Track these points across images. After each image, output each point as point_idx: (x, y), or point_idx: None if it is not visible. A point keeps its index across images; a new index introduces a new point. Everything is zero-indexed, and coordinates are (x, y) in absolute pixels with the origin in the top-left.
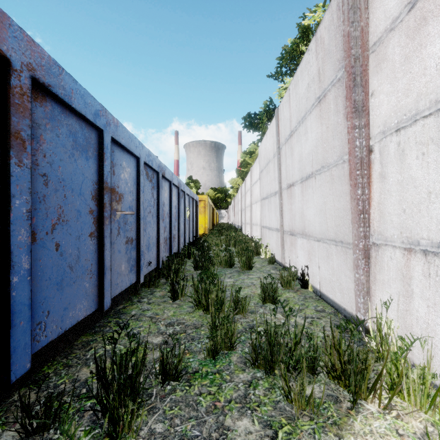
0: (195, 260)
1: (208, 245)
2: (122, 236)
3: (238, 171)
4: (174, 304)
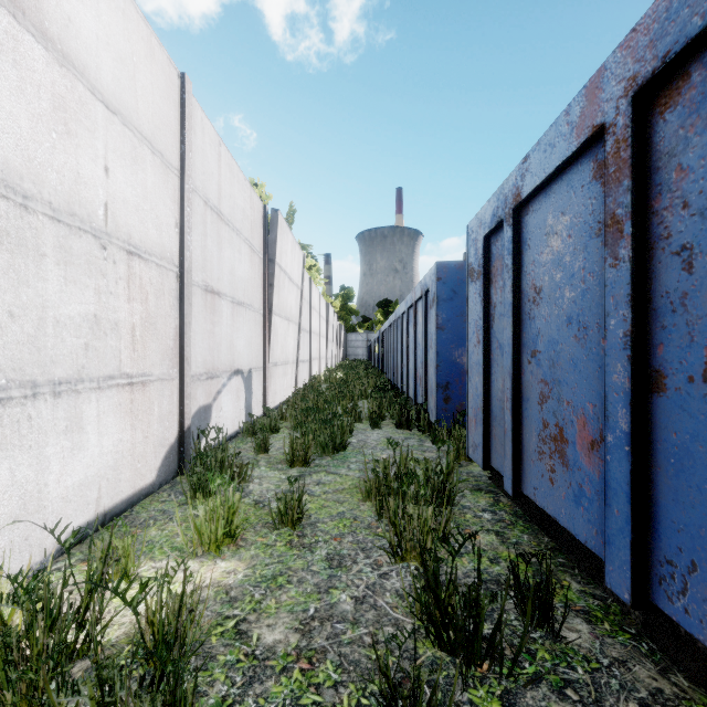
0: None
1: None
2: None
3: None
4: None
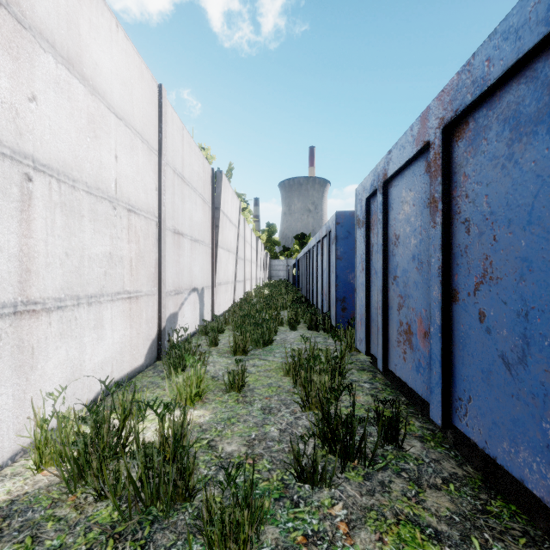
0: None
1: None
2: None
3: None
4: None
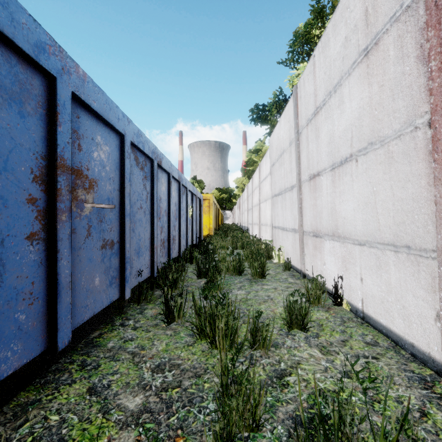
0: (198, 266)
1: (213, 248)
2: (96, 239)
3: (243, 170)
4: (169, 329)
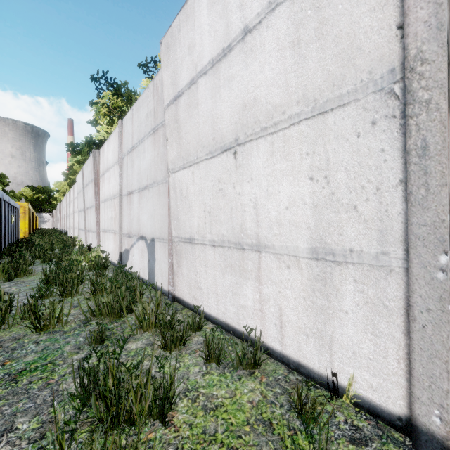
0: (26, 248)
1: (34, 242)
2: None
3: (65, 174)
4: None
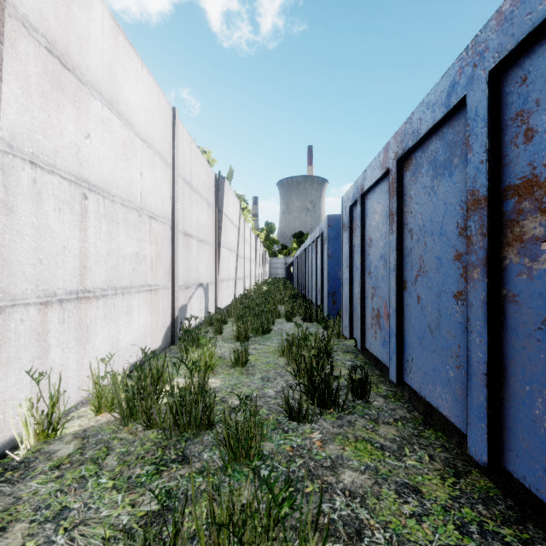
0: None
1: None
2: None
3: None
4: None
